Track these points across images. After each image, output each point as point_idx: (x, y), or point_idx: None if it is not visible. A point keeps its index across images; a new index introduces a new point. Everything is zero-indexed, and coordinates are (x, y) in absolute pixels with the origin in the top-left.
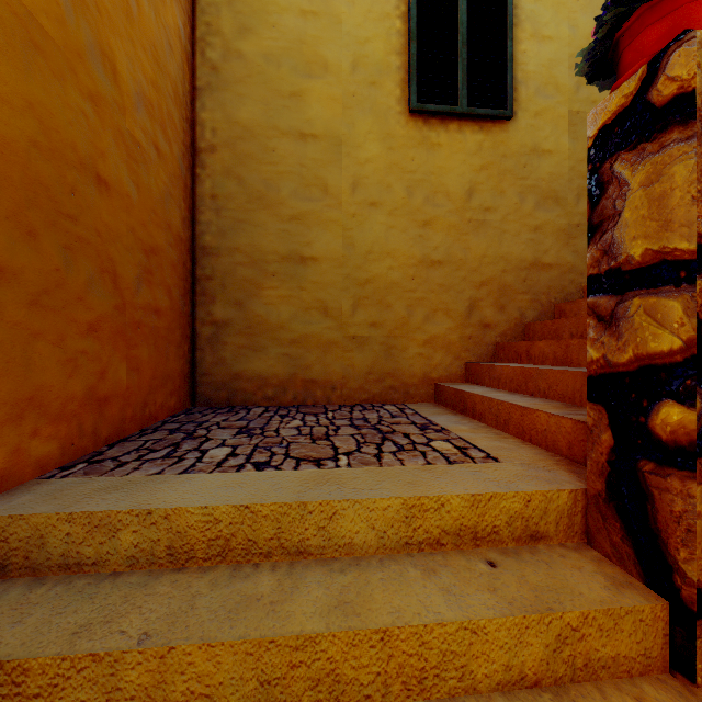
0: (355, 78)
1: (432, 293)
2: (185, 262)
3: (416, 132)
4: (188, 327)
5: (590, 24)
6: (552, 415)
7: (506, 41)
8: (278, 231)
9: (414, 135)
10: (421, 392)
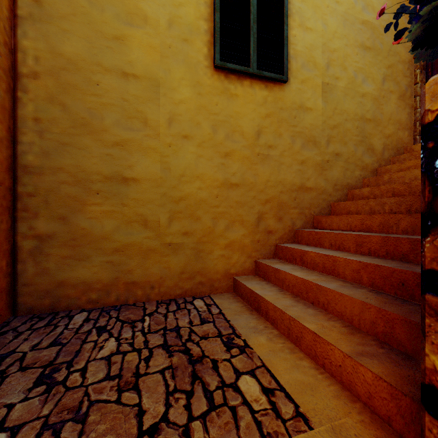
0: (171, 33)
1: (231, 208)
2: (3, 181)
3: (219, 83)
4: (6, 242)
5: (335, 25)
6: (348, 356)
7: (283, 25)
8: (101, 155)
9: (217, 85)
10: (223, 284)
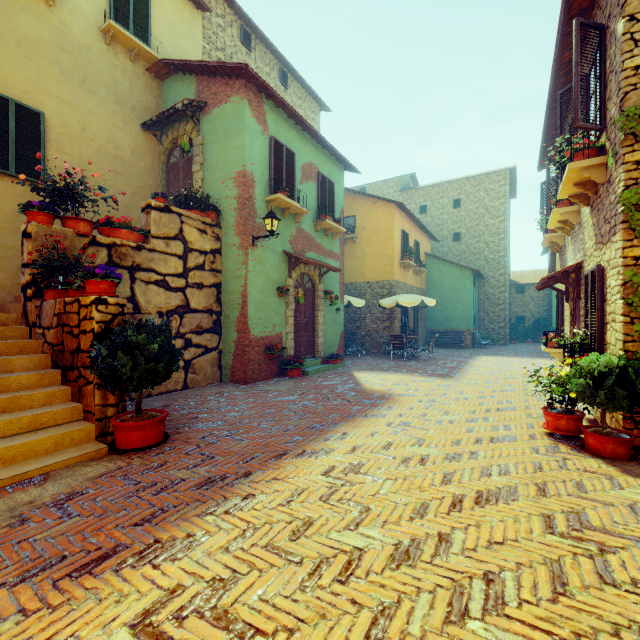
0: None
1: None
2: None
3: None
4: None
5: (90, 154)
6: None
7: (41, 148)
8: None
9: None
10: None
